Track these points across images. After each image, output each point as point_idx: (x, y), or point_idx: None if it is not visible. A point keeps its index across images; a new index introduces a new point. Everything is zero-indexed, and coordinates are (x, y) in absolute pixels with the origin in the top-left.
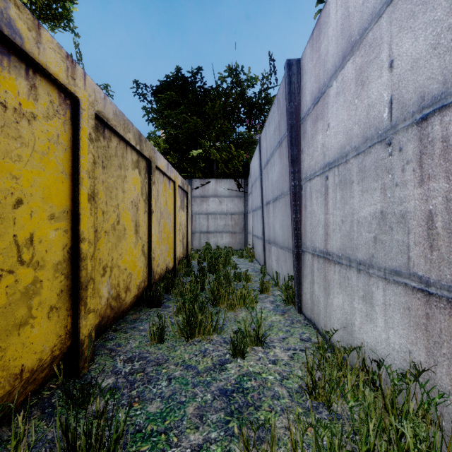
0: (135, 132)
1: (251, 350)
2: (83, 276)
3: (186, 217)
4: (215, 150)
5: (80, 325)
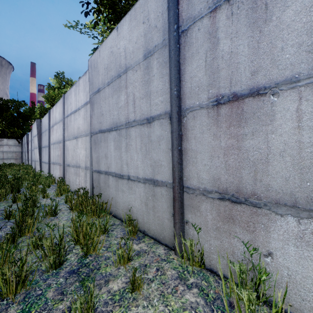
0: None
1: None
2: None
3: None
4: (8, 130)
5: None
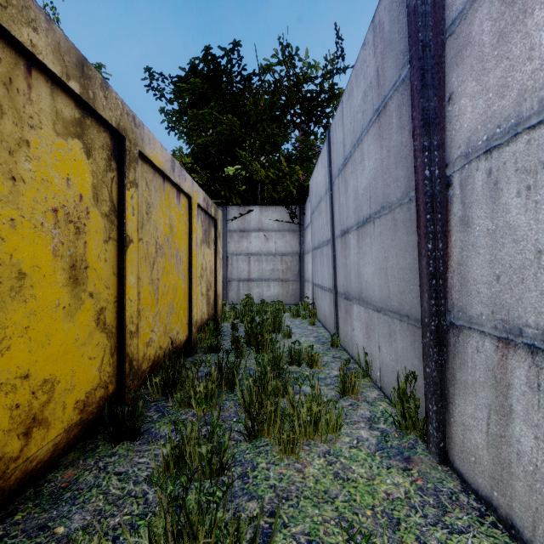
0: (64, 45)
1: None
2: None
3: (214, 257)
4: (258, 164)
5: None
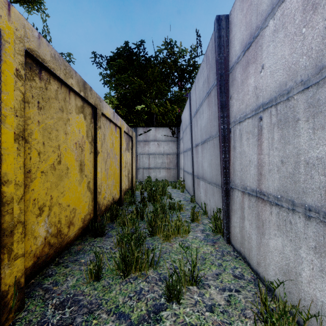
0: (79, 79)
1: (186, 291)
2: (7, 221)
3: (131, 156)
4: (154, 105)
5: (2, 275)
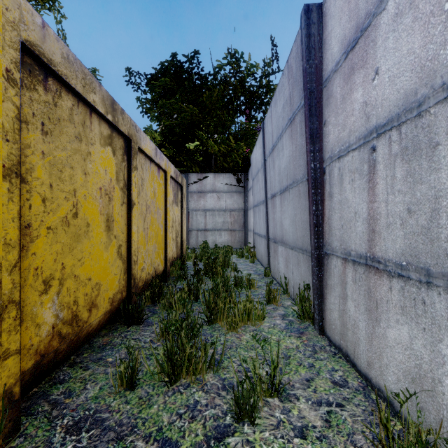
0: (105, 96)
1: (263, 405)
2: None
3: (181, 213)
4: (213, 142)
5: None
